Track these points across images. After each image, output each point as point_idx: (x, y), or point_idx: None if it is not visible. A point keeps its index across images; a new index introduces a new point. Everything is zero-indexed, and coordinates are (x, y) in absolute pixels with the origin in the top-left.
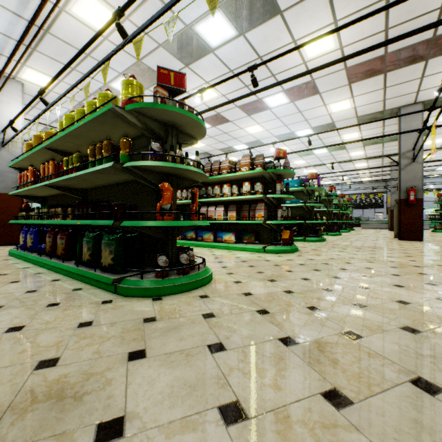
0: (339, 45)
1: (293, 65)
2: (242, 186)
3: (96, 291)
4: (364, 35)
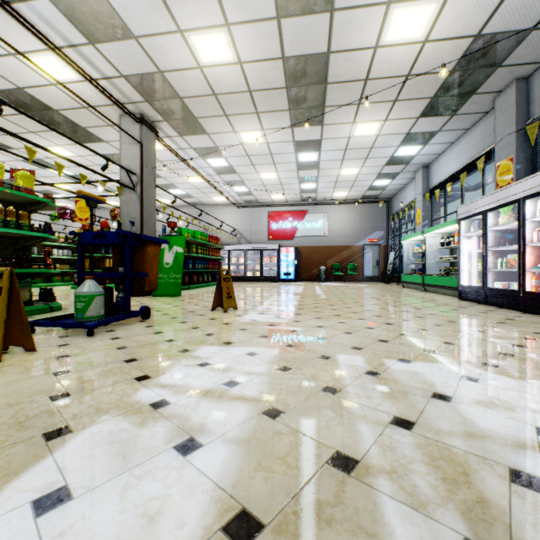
0: None
1: None
2: None
3: (41, 315)
4: None
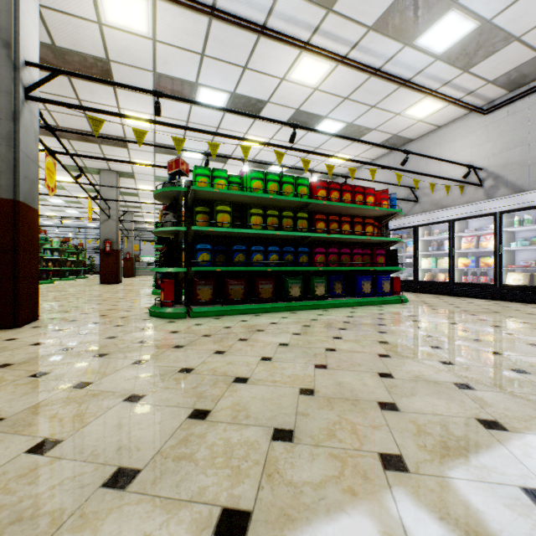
0: None
1: None
2: None
3: None
4: None
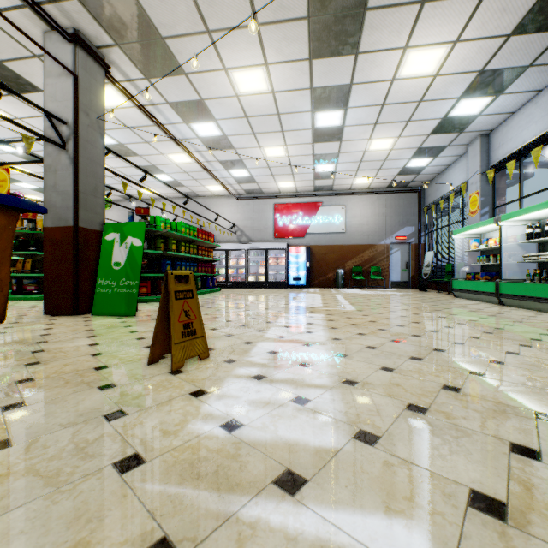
0: None
1: None
2: None
3: None
4: None
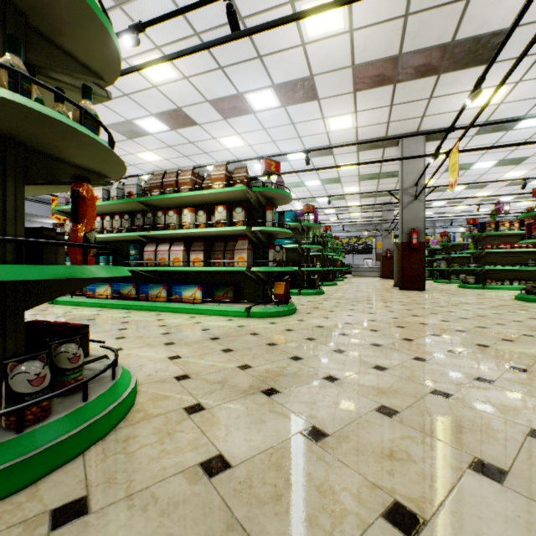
0: (349, 26)
1: (287, 46)
2: (214, 212)
3: None
4: (380, 17)
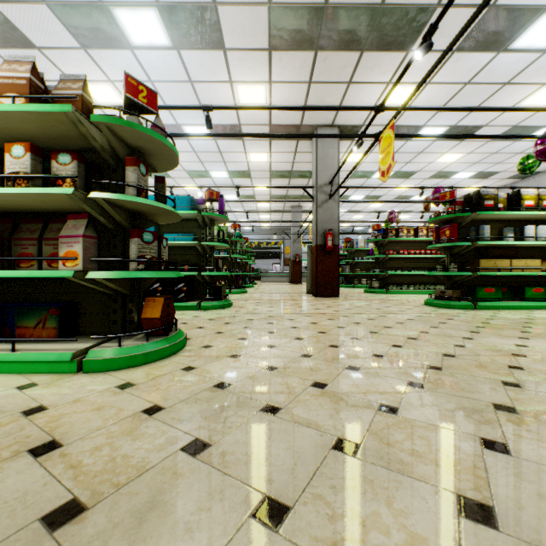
0: None
1: None
2: None
3: None
4: None
